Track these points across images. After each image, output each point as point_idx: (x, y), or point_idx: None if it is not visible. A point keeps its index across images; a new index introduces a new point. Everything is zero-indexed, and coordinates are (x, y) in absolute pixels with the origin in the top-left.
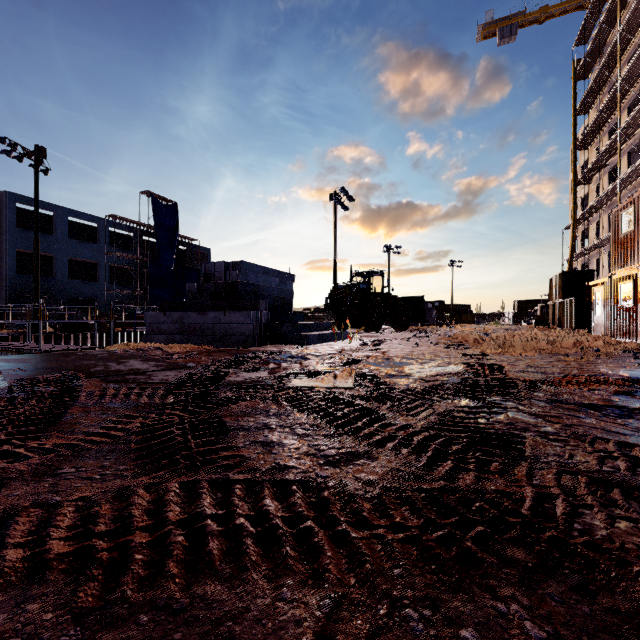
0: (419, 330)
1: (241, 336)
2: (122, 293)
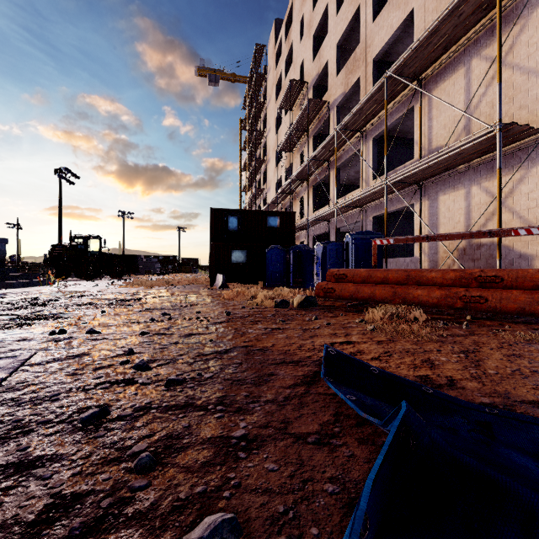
0: (132, 278)
1: None
2: None
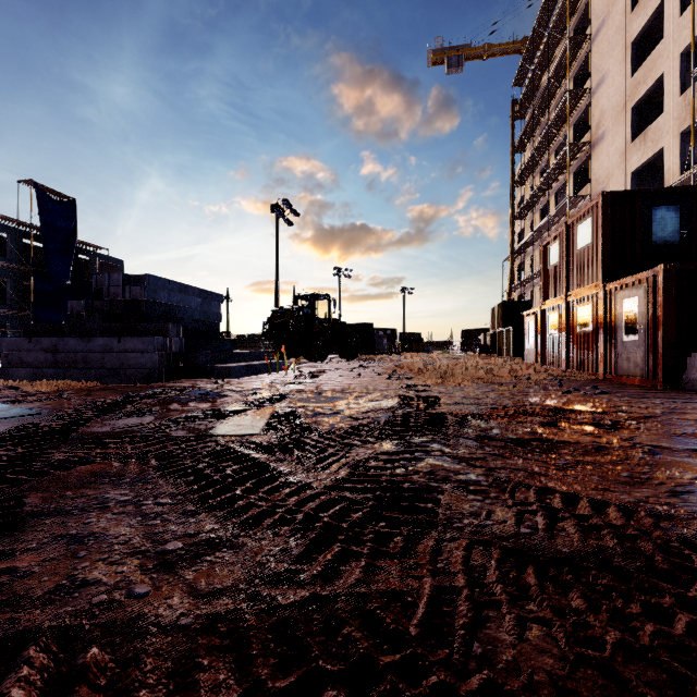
0: (368, 359)
1: (141, 369)
2: None
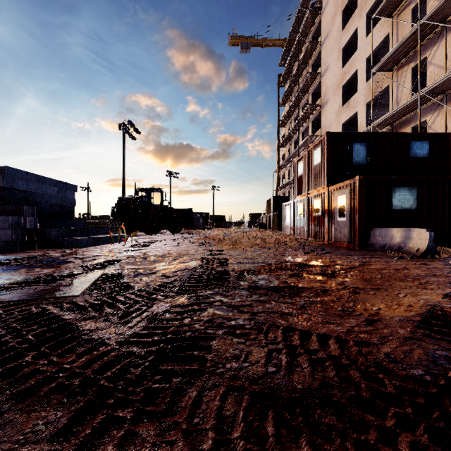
0: (189, 232)
1: None
2: None
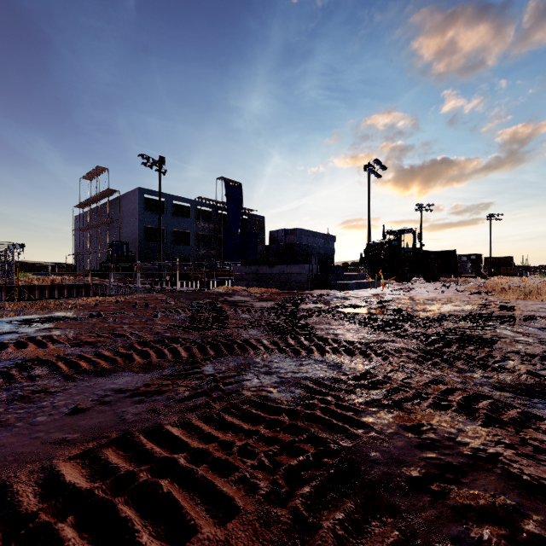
0: (450, 281)
1: (298, 283)
2: (205, 253)
